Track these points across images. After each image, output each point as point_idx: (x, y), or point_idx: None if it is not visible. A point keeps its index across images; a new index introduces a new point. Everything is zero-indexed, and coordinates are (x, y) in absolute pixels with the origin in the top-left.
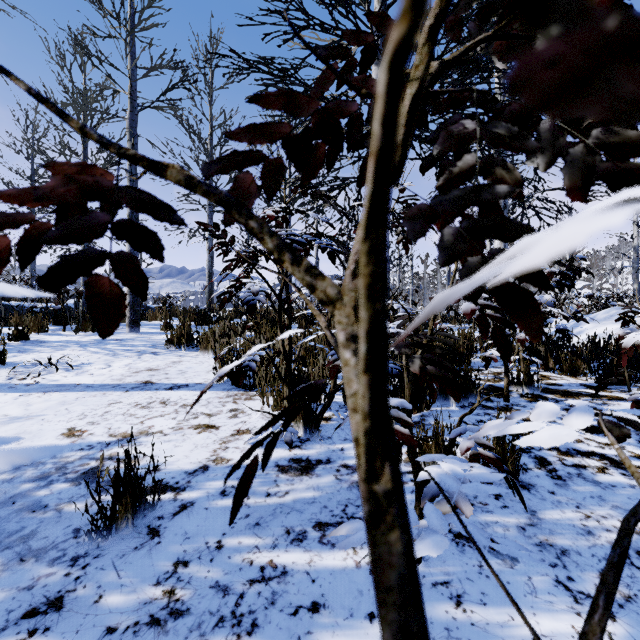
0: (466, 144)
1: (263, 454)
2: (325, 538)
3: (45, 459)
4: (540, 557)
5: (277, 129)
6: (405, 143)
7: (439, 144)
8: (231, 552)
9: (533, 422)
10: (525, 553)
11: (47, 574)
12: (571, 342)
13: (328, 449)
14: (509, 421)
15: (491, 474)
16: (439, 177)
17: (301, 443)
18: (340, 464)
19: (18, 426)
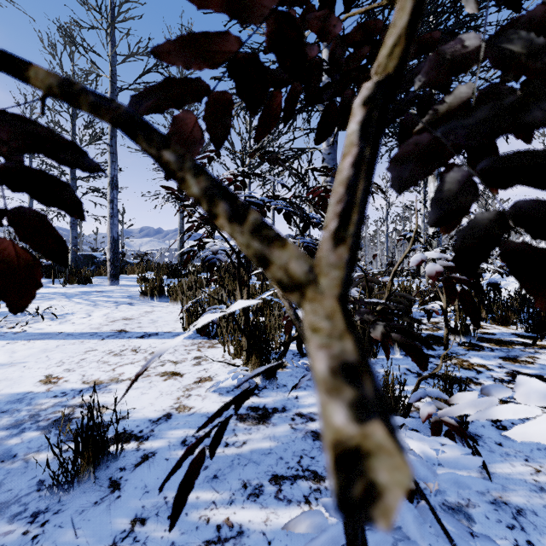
0: (461, 70)
1: (211, 442)
2: (281, 493)
3: (21, 406)
4: (496, 517)
5: (220, 46)
6: (412, 29)
7: (424, 74)
8: (188, 508)
9: (522, 405)
10: (481, 512)
11: (5, 532)
12: (497, 293)
13: (283, 397)
14: (488, 399)
15: (468, 459)
16: (400, 133)
17: (258, 391)
18: (295, 412)
19: (1, 373)
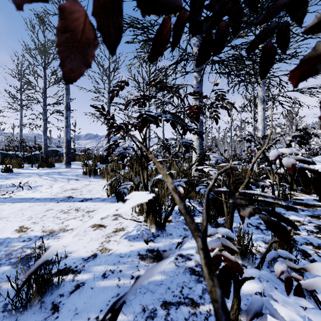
0: None
1: None
2: (169, 316)
3: (1, 248)
4: None
5: None
6: None
7: None
8: None
9: None
10: None
11: None
12: None
13: (170, 242)
14: None
15: None
16: (260, 58)
17: (154, 238)
18: (177, 254)
19: None
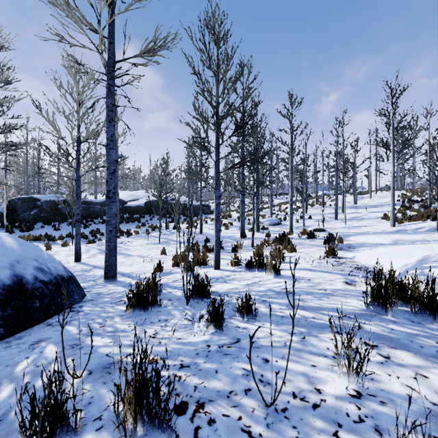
0: None
1: None
2: None
3: None
4: None
5: None
6: None
7: None
8: None
9: None
10: None
11: None
12: None
13: None
14: None
15: None
16: None
17: None
18: None
19: None
